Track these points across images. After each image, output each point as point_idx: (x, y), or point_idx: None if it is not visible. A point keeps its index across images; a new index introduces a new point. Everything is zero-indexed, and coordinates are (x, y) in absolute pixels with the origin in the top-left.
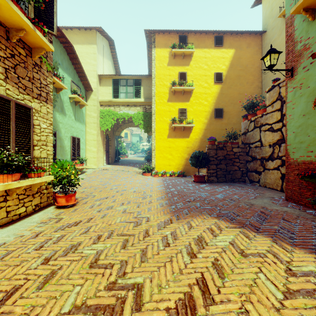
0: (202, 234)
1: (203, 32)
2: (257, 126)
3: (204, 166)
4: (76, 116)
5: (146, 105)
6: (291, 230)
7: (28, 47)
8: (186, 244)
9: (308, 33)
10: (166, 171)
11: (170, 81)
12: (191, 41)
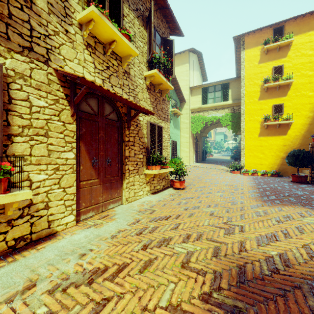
0: (291, 214)
1: (306, 14)
2: None
3: (306, 166)
4: (174, 124)
5: (234, 106)
6: None
7: (160, 90)
8: (275, 217)
9: None
10: (257, 170)
11: (261, 78)
12: (289, 30)
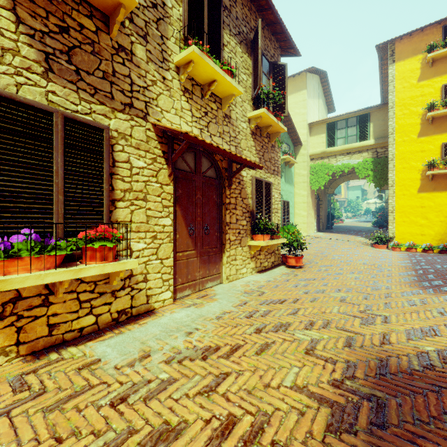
0: None
1: None
2: None
3: None
4: (286, 178)
5: (378, 147)
6: None
7: (269, 134)
8: (437, 308)
9: None
10: (415, 244)
11: (422, 104)
12: None
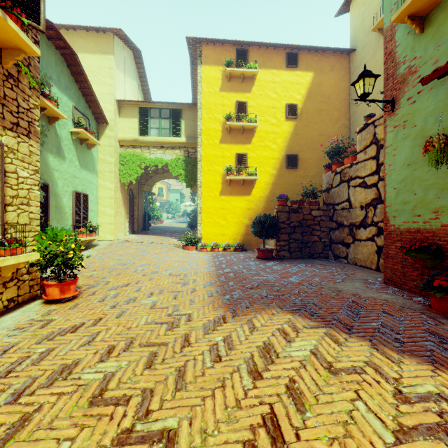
0: (271, 339)
1: (270, 46)
2: (345, 179)
3: (272, 236)
4: (82, 161)
5: (189, 147)
6: (395, 329)
7: None
8: (246, 357)
9: (415, 51)
10: (218, 243)
11: (223, 113)
12: (253, 58)
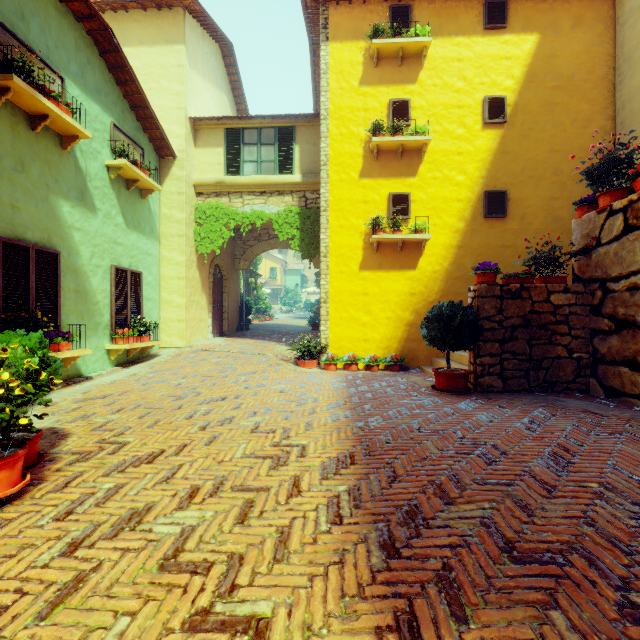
0: None
1: None
2: None
3: (466, 346)
4: (131, 218)
5: (308, 191)
6: None
7: None
8: None
9: None
10: (357, 356)
11: (366, 124)
12: (421, 20)
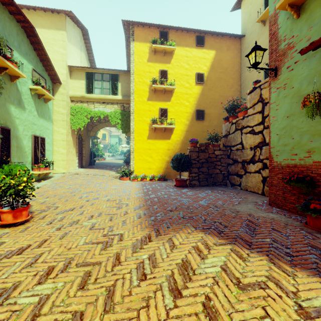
0: (187, 256)
1: (184, 30)
2: (239, 128)
3: (186, 170)
4: (40, 112)
5: (125, 103)
6: (284, 244)
7: None
8: (168, 274)
9: (293, 32)
10: (146, 175)
11: (150, 78)
12: (172, 38)
